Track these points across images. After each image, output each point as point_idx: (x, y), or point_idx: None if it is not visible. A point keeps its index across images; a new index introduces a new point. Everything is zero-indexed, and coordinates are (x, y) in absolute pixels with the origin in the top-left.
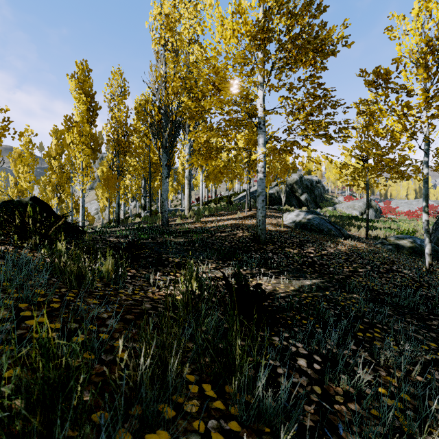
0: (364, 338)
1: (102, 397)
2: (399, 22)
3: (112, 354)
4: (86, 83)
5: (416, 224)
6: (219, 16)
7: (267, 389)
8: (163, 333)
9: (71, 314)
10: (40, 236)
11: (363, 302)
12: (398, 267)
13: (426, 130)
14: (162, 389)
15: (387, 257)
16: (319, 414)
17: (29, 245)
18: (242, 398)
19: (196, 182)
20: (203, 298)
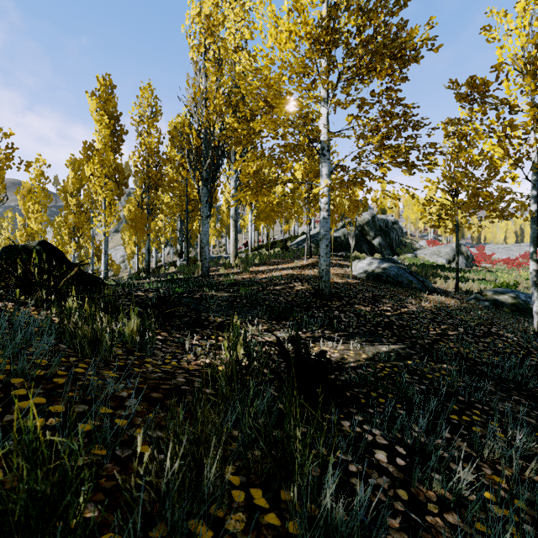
0: (460, 422)
1: (113, 511)
2: (500, 20)
3: (131, 447)
4: (109, 102)
5: (518, 275)
6: (272, 15)
7: (336, 495)
8: (197, 422)
9: (79, 393)
10: (47, 290)
11: (457, 375)
12: (499, 329)
13: (535, 156)
14: (196, 497)
15: (483, 316)
16: (408, 531)
17: (35, 302)
18: (304, 511)
19: (244, 223)
20: (251, 371)
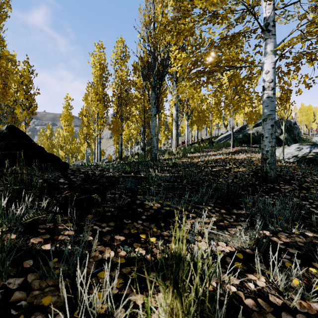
0: None
1: None
2: None
3: None
4: (101, 57)
5: None
6: None
7: None
8: None
9: None
10: None
11: None
12: None
13: None
14: None
15: None
16: None
17: None
18: None
19: (182, 129)
20: None
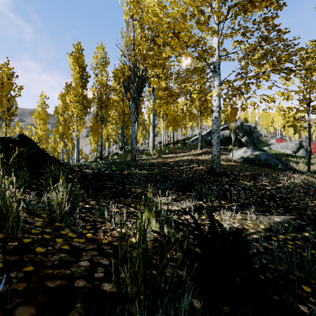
0: None
1: None
2: None
3: None
4: (79, 58)
5: None
6: None
7: None
8: None
9: None
10: None
11: None
12: None
13: None
14: None
15: None
16: None
17: None
18: None
19: (159, 130)
20: (162, 265)
